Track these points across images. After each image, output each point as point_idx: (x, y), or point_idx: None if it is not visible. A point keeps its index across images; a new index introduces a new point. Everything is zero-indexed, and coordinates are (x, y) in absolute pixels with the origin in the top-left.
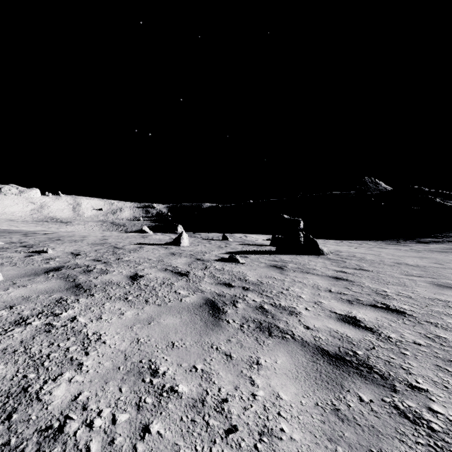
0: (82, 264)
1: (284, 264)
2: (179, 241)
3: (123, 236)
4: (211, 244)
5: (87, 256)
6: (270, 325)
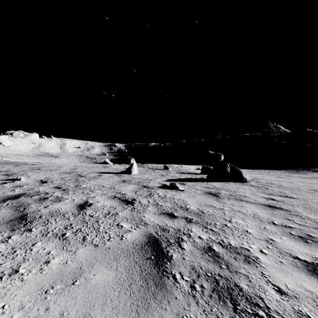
0: (43, 191)
1: (217, 191)
2: (130, 171)
3: (89, 166)
4: (155, 173)
5: (52, 184)
6: (230, 286)
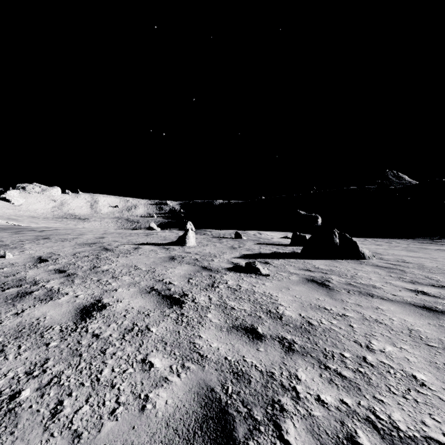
0: (31, 279)
1: (324, 276)
2: (183, 241)
3: (125, 233)
4: (222, 244)
5: (54, 263)
6: None
